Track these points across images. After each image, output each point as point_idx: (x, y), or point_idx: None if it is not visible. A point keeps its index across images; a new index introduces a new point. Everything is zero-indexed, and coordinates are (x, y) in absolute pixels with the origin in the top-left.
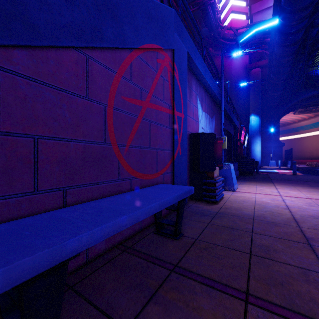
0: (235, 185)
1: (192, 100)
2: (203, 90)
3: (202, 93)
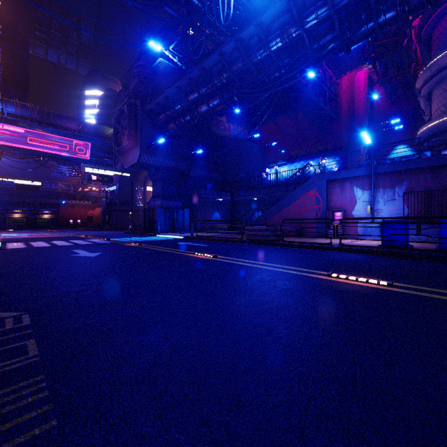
0: (369, 237)
1: (345, 191)
2: (366, 177)
3: (364, 180)
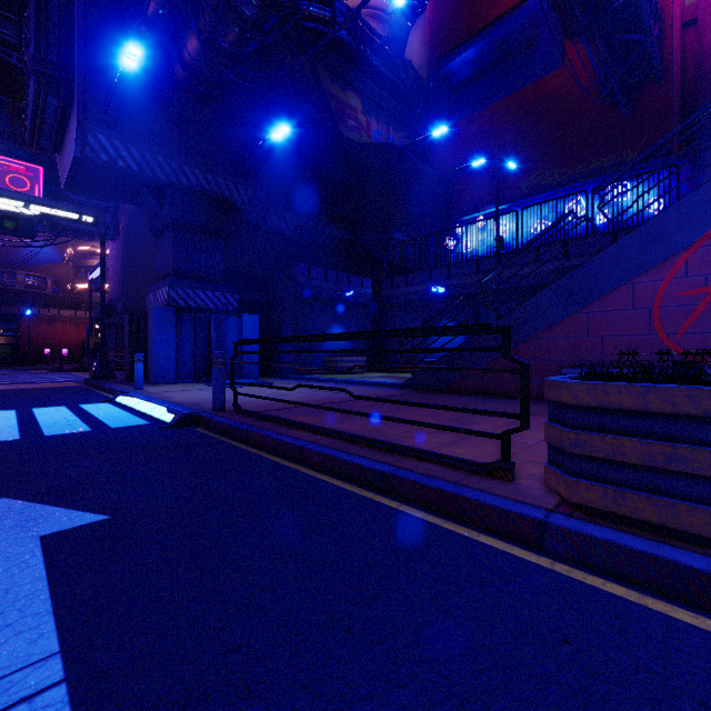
0: None
1: None
2: None
3: None
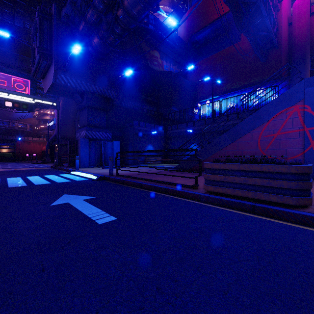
0: None
1: None
2: None
3: None
